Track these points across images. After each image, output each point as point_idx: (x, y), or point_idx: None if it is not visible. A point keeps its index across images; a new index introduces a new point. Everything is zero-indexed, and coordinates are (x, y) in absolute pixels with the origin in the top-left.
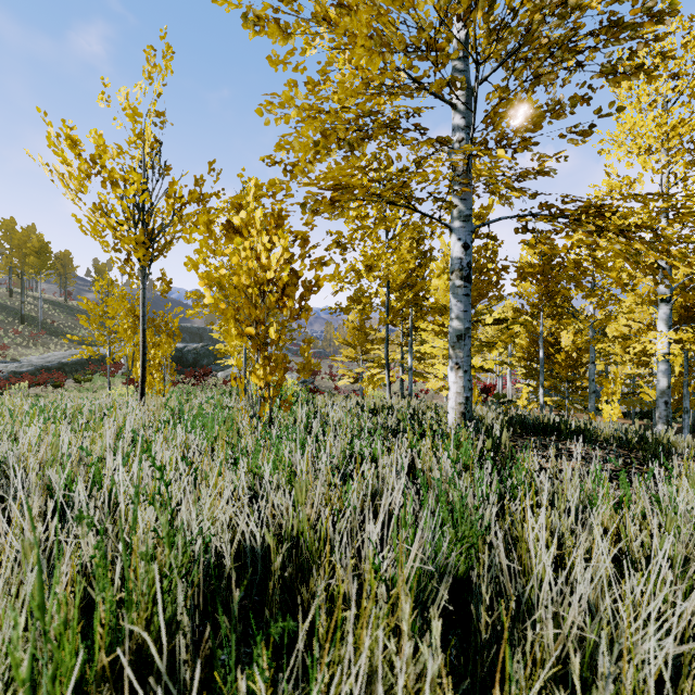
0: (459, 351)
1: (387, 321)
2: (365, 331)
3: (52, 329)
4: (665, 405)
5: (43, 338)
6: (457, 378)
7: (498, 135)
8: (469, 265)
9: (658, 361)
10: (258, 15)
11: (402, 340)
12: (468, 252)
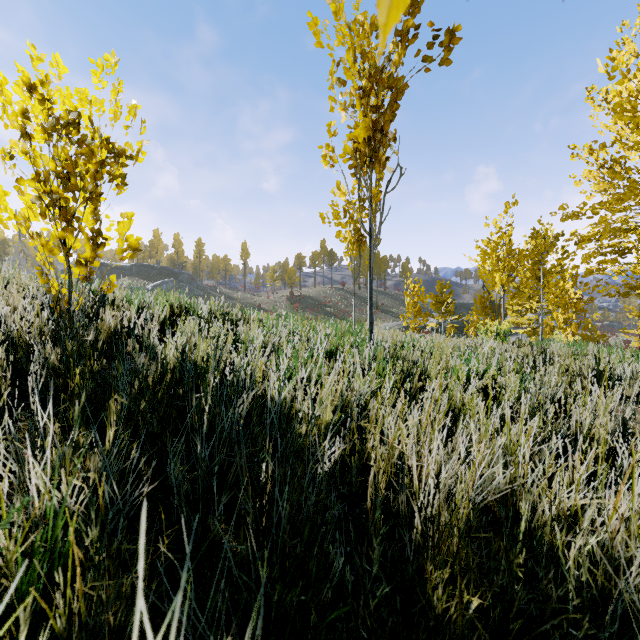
0: None
1: None
2: None
3: (382, 309)
4: None
5: (379, 314)
6: None
7: None
8: None
9: None
10: (566, 215)
11: None
12: None
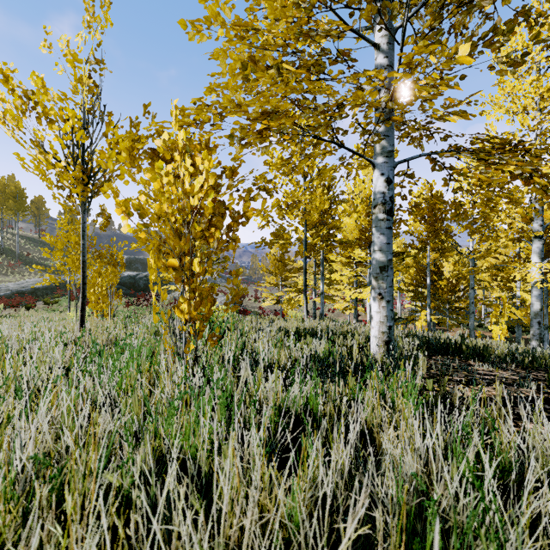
0: (382, 282)
1: (305, 254)
2: (284, 262)
3: (27, 260)
4: (538, 325)
5: (20, 267)
6: (380, 308)
7: (412, 82)
8: (392, 199)
9: (532, 287)
10: None
11: (315, 269)
12: (391, 186)
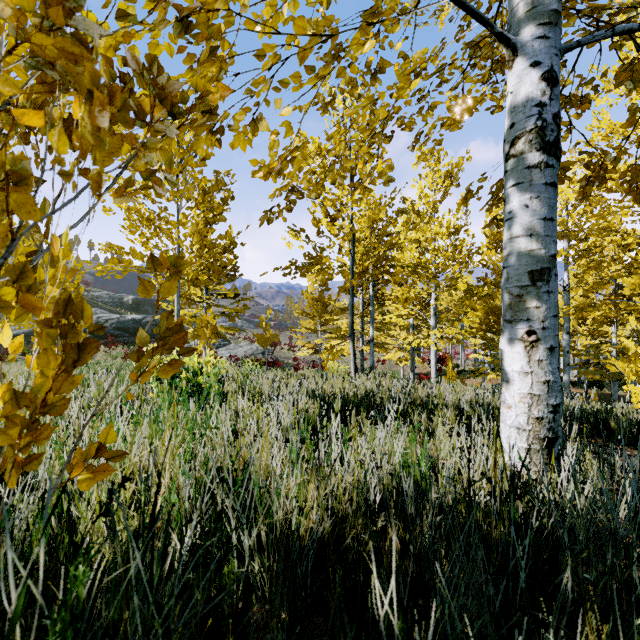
0: (536, 305)
1: (352, 283)
2: (324, 302)
3: None
4: None
5: None
6: (532, 363)
7: None
8: (557, 121)
9: None
10: None
11: (362, 310)
12: (554, 93)
